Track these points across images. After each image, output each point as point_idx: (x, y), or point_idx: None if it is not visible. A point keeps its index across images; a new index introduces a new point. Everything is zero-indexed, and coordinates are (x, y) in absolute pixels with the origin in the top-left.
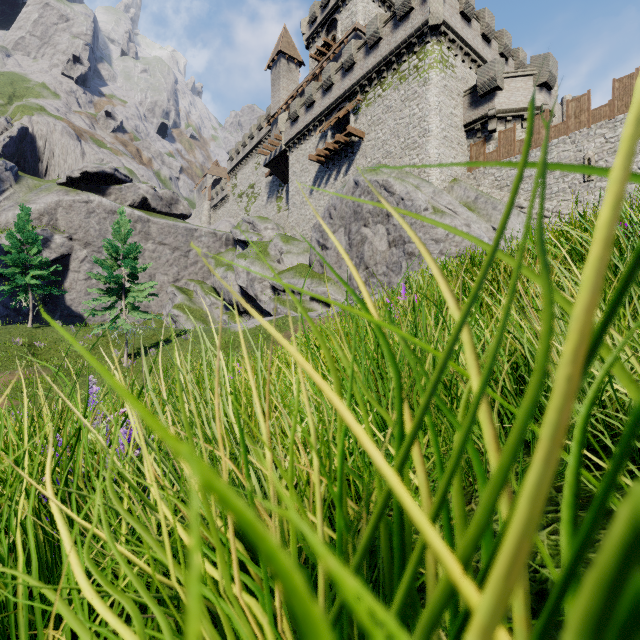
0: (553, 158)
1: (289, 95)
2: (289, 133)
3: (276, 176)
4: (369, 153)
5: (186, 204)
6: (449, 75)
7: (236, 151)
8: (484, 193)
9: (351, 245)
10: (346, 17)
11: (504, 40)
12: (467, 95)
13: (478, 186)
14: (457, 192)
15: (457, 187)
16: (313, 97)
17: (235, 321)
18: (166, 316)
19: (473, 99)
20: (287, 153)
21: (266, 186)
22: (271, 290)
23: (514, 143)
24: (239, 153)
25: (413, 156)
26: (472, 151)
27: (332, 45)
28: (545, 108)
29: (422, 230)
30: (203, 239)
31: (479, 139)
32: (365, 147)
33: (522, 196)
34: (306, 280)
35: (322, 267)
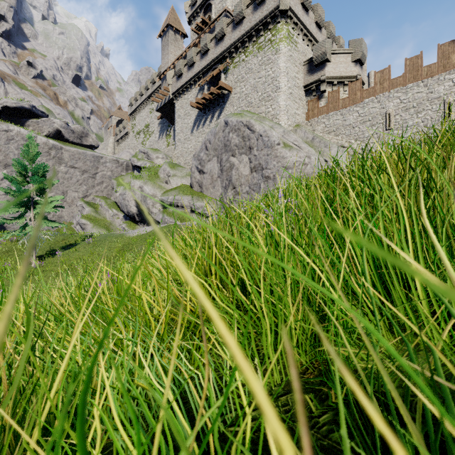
0: (365, 112)
1: (176, 58)
2: (175, 86)
3: (166, 119)
4: (235, 103)
5: (94, 137)
6: (293, 48)
7: (135, 99)
8: (318, 135)
9: (222, 170)
10: (218, 3)
11: (330, 29)
12: (306, 64)
13: (313, 131)
14: (299, 134)
15: (299, 130)
16: (193, 59)
17: (132, 228)
18: (76, 224)
19: (310, 67)
20: (174, 101)
21: (158, 126)
22: (160, 204)
23: (338, 101)
24: (137, 100)
25: (268, 106)
26: (309, 105)
27: (208, 22)
28: (359, 77)
29: (276, 159)
30: (107, 164)
31: (314, 97)
32: (232, 98)
33: (344, 139)
34: (187, 197)
35: (200, 187)
